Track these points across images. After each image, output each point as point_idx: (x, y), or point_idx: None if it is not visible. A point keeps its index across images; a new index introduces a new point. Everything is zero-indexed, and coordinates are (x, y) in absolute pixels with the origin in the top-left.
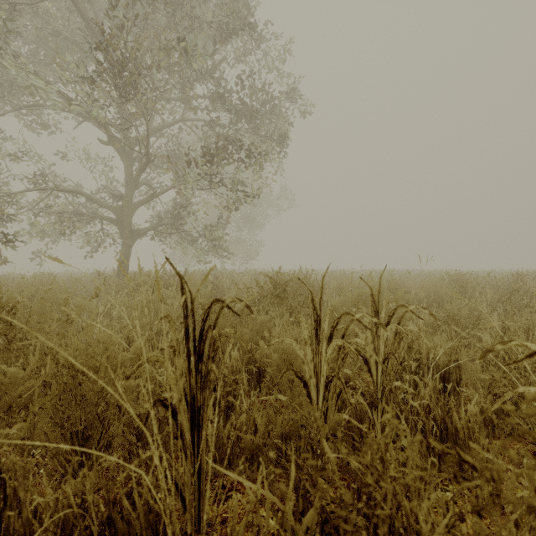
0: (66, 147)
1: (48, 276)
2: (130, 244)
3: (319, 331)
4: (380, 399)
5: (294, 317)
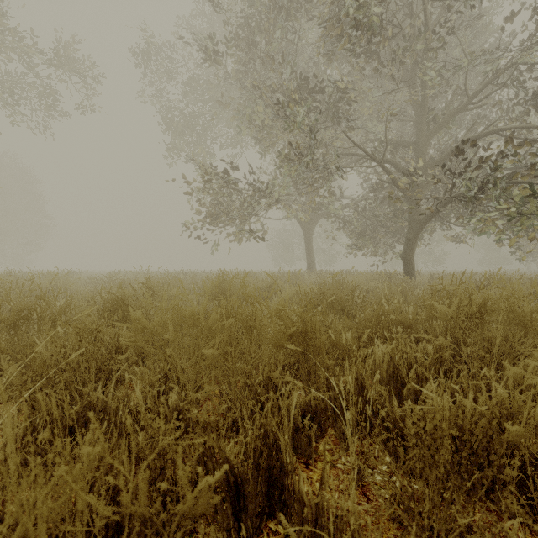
0: None
1: None
2: None
3: None
4: None
5: None
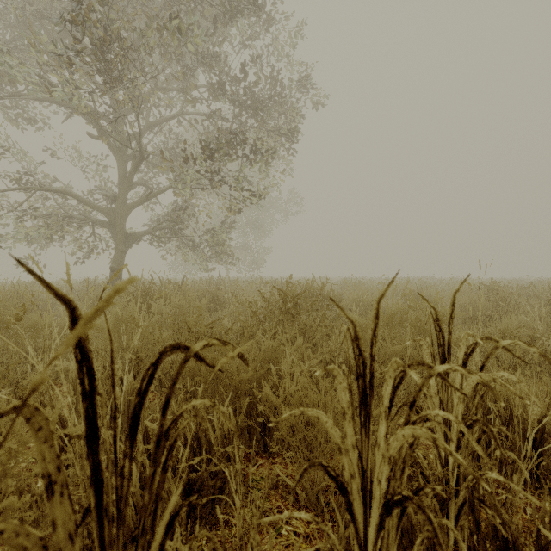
0: (55, 144)
1: (19, 286)
2: (123, 249)
3: (370, 395)
4: (455, 487)
5: (323, 369)
